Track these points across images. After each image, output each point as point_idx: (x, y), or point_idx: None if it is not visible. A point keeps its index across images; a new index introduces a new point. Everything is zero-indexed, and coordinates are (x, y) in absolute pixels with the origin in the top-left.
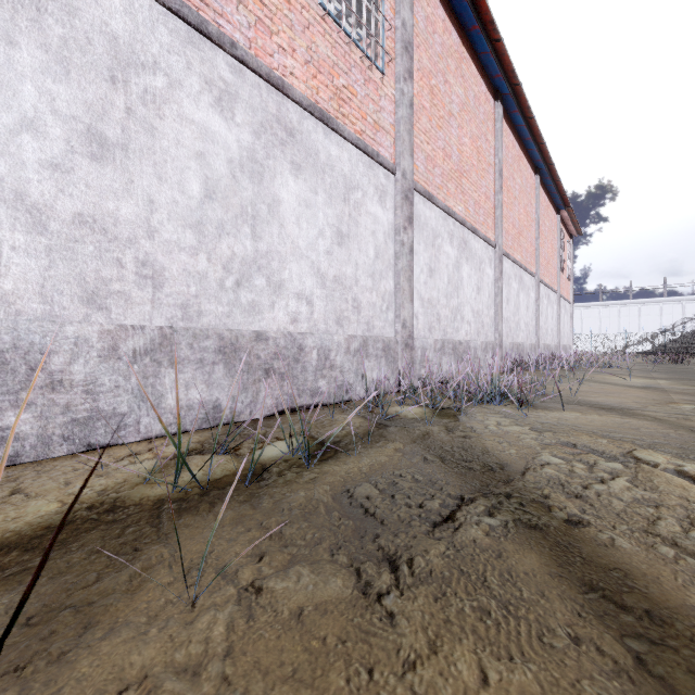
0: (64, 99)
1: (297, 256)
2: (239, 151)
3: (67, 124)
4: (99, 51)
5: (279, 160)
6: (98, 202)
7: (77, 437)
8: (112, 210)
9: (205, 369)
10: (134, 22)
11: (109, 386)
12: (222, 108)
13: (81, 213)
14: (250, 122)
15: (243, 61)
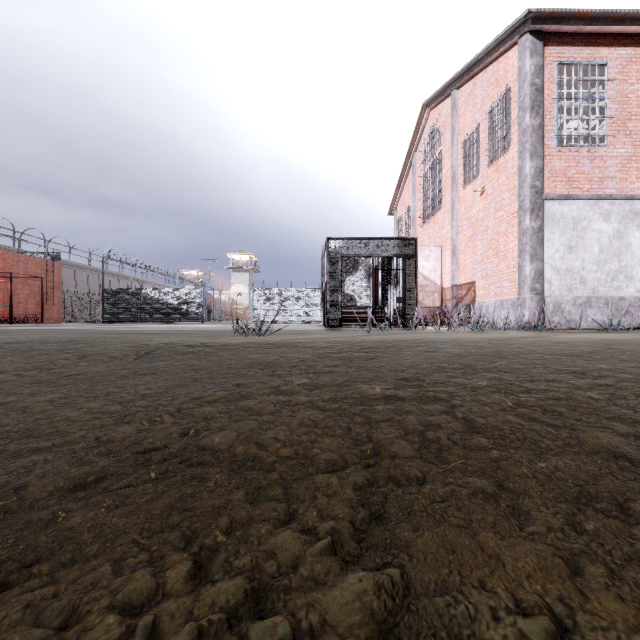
0: (563, 241)
1: (639, 264)
2: (612, 232)
3: (563, 246)
4: (570, 224)
5: (630, 227)
6: (570, 264)
7: (566, 325)
8: (573, 265)
9: (600, 310)
10: (578, 210)
11: (573, 313)
12: (605, 220)
13: (566, 268)
14: (617, 219)
15: (614, 199)
